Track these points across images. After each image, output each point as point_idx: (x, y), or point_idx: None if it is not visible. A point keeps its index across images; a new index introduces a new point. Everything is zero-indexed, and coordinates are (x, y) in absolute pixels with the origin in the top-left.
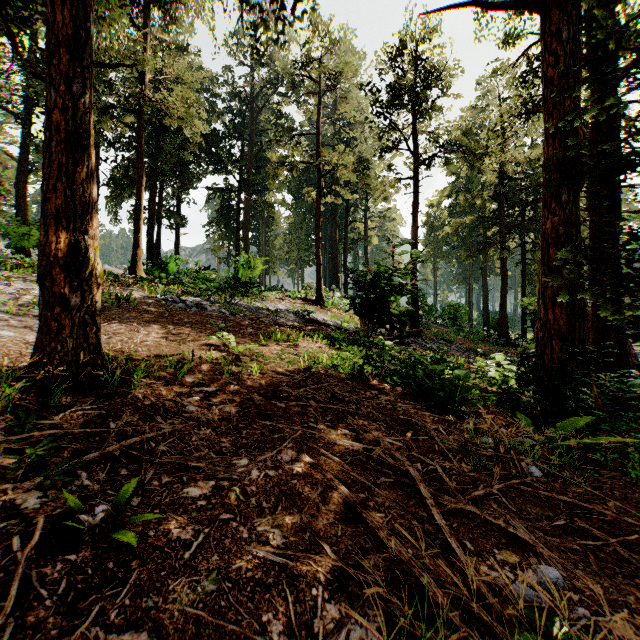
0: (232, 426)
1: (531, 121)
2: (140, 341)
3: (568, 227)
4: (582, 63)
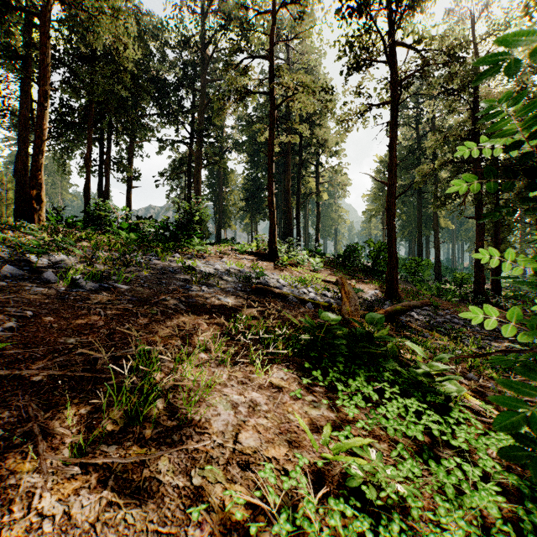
0: None
1: None
2: None
3: None
4: None
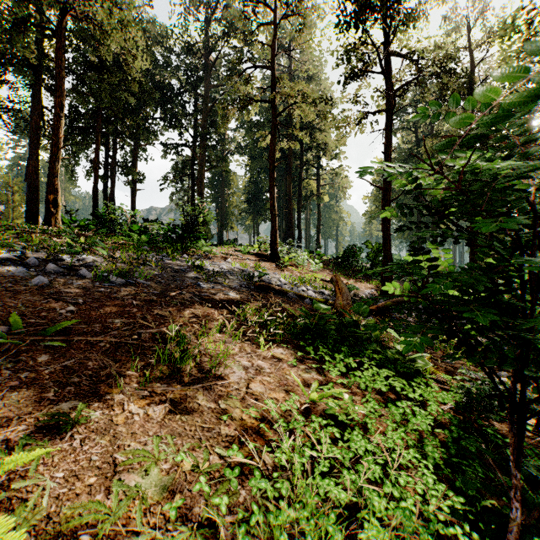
0: None
1: None
2: None
3: None
4: None
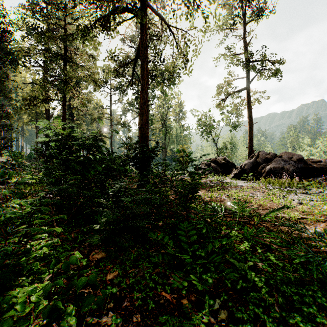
0: None
1: None
2: None
3: None
4: None
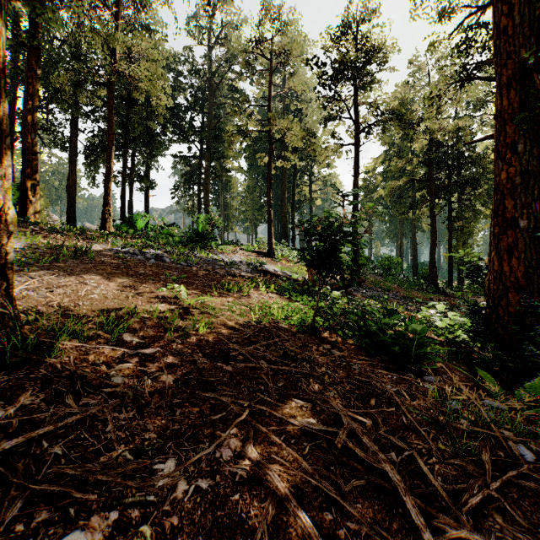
0: (165, 402)
1: (464, 89)
2: (85, 294)
3: (524, 177)
4: (536, 12)
